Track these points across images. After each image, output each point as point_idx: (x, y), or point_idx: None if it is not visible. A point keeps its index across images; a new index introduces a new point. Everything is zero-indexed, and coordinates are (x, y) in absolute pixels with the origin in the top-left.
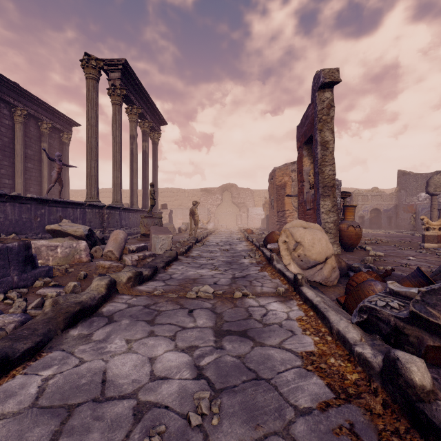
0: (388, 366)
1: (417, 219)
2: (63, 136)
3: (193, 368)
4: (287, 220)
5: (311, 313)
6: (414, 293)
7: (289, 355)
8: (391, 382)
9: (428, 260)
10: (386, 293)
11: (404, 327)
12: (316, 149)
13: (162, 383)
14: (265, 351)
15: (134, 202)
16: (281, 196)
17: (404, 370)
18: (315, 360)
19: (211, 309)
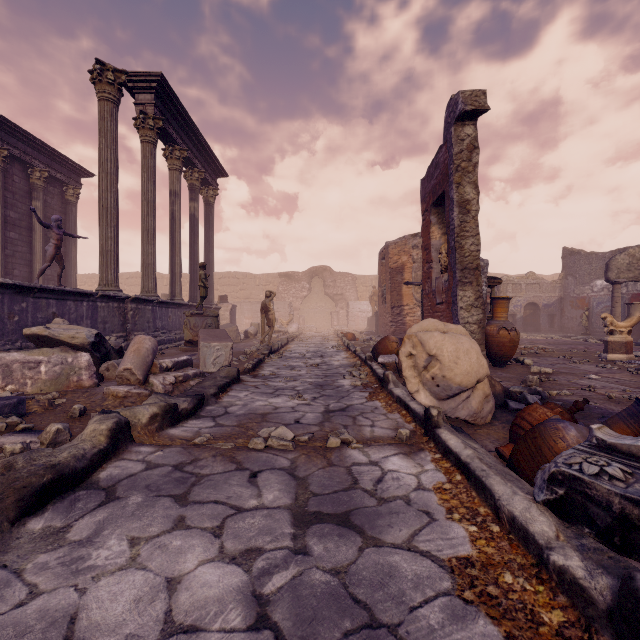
0: (634, 609)
1: (591, 318)
2: (67, 192)
3: (251, 601)
4: (406, 320)
5: (457, 478)
6: None
7: (427, 565)
8: None
9: (619, 379)
10: (591, 447)
11: None
12: (452, 212)
13: None
14: (384, 558)
15: (175, 293)
16: (397, 284)
17: None
18: (477, 576)
19: (289, 469)
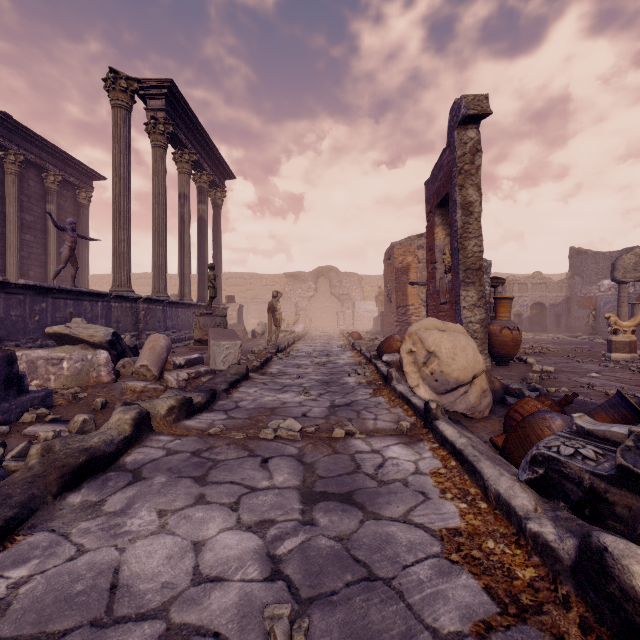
0: (589, 560)
1: (598, 318)
2: (80, 195)
3: (266, 559)
4: (411, 320)
5: (452, 464)
6: (618, 434)
7: (420, 534)
8: (593, 588)
9: (620, 377)
10: (571, 433)
11: (607, 490)
12: (455, 214)
13: (213, 589)
14: (382, 528)
15: (185, 293)
16: (402, 284)
17: (618, 570)
18: (463, 543)
19: (298, 456)
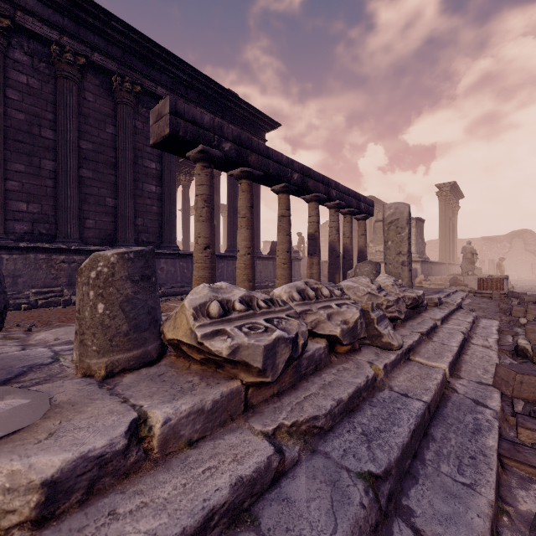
0: None
1: None
2: None
3: None
4: None
5: None
6: None
7: None
8: None
9: None
10: None
11: None
12: None
13: None
14: None
15: (450, 259)
16: None
17: None
18: None
19: None
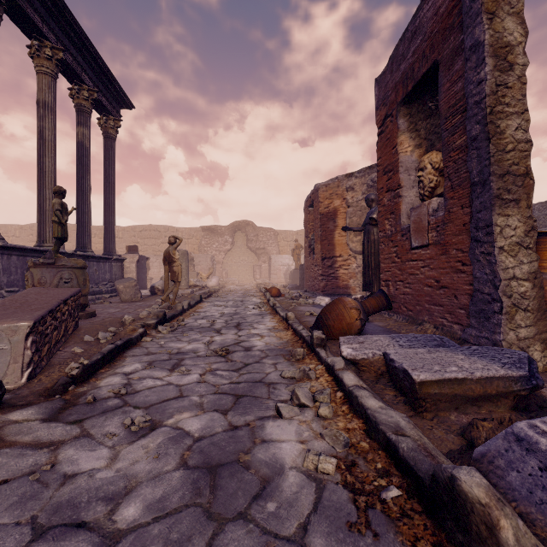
0: None
1: None
2: None
3: None
4: (339, 273)
5: None
6: None
7: None
8: None
9: None
10: None
11: None
12: (477, 68)
13: None
14: None
15: (45, 237)
16: (328, 232)
17: None
18: None
19: None
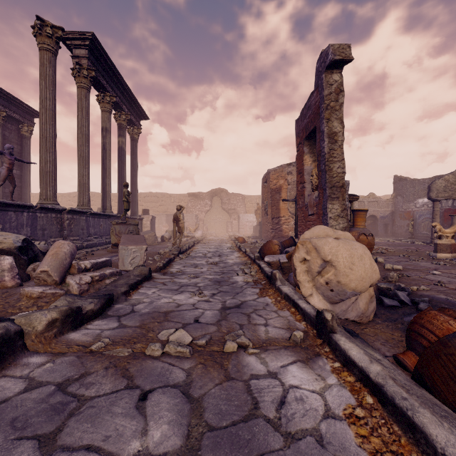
0: None
1: (415, 226)
2: (23, 128)
3: None
4: (283, 228)
5: (368, 400)
6: None
7: None
8: None
9: None
10: None
11: None
12: (323, 142)
13: None
14: None
15: (106, 207)
16: (276, 201)
17: None
18: None
19: (184, 386)
